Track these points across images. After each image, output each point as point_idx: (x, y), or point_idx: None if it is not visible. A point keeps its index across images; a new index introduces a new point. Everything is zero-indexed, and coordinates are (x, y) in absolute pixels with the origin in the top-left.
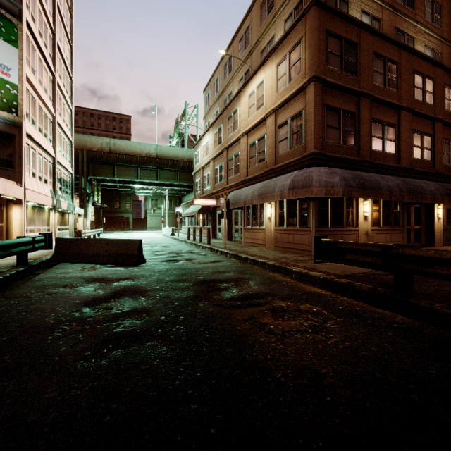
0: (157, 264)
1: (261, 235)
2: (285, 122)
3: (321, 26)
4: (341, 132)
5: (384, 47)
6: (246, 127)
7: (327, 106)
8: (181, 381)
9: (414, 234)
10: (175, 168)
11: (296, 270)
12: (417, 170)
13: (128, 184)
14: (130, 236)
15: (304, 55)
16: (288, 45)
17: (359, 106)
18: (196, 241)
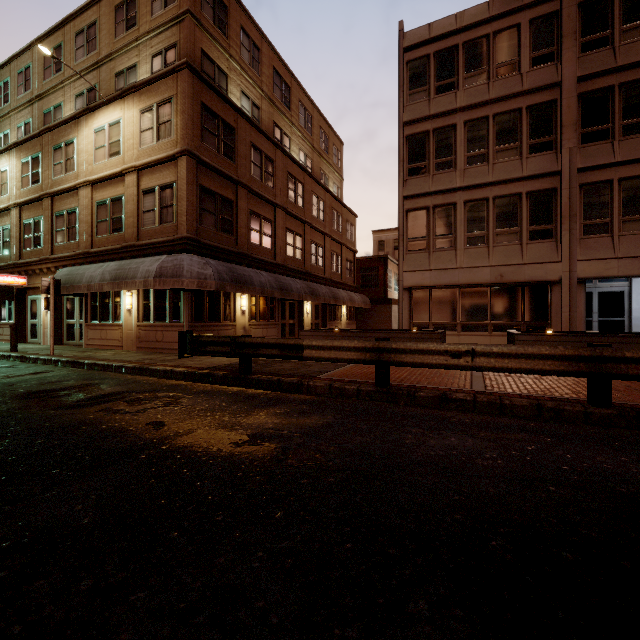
0: None
1: (117, 333)
2: (152, 190)
3: (196, 96)
4: (218, 219)
5: (261, 141)
6: (91, 176)
7: (203, 186)
8: (39, 448)
9: (289, 328)
10: None
11: (161, 368)
12: (290, 268)
13: None
14: None
15: (175, 119)
16: (156, 95)
17: (237, 195)
18: None
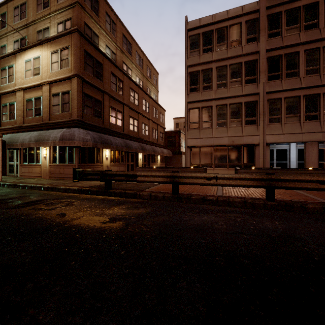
0: None
1: (38, 169)
2: (58, 94)
3: (82, 46)
4: (94, 110)
5: (116, 71)
6: (23, 85)
7: (85, 93)
8: None
9: (131, 166)
10: None
11: (63, 187)
12: (131, 136)
13: None
14: None
15: (70, 57)
16: (60, 44)
17: (104, 98)
18: None
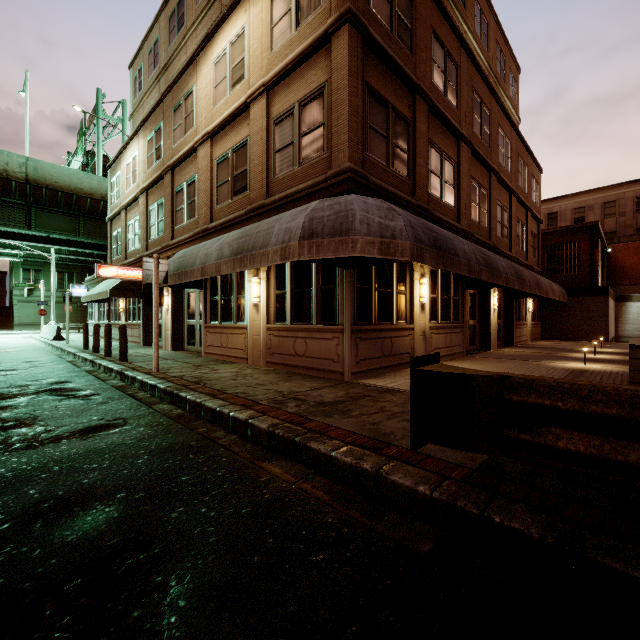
0: None
1: (240, 339)
2: (289, 112)
3: None
4: (390, 147)
5: (444, 29)
6: (210, 124)
7: (369, 86)
8: None
9: (469, 333)
10: (75, 211)
11: (341, 457)
12: (477, 238)
13: None
14: None
15: None
16: None
17: (415, 111)
18: (99, 353)
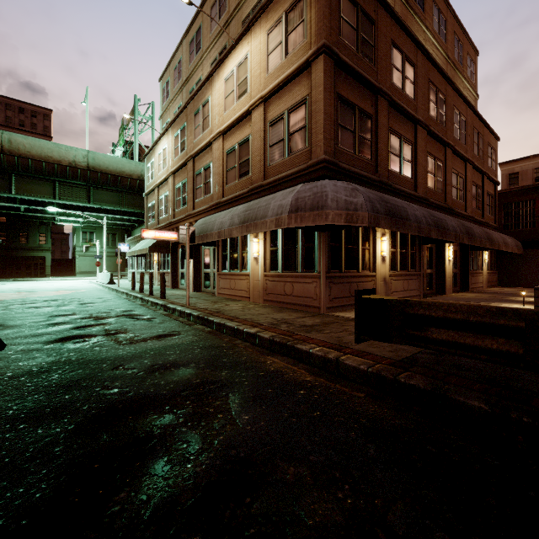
0: (30, 352)
1: (244, 283)
2: (280, 117)
3: None
4: (356, 139)
5: (402, 39)
6: (222, 126)
7: (340, 96)
8: None
9: (427, 280)
10: (119, 188)
11: (315, 352)
12: (432, 202)
13: (40, 207)
14: (38, 286)
15: (308, 15)
16: (284, 1)
17: (377, 108)
18: (144, 293)
